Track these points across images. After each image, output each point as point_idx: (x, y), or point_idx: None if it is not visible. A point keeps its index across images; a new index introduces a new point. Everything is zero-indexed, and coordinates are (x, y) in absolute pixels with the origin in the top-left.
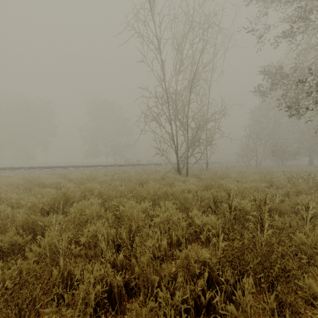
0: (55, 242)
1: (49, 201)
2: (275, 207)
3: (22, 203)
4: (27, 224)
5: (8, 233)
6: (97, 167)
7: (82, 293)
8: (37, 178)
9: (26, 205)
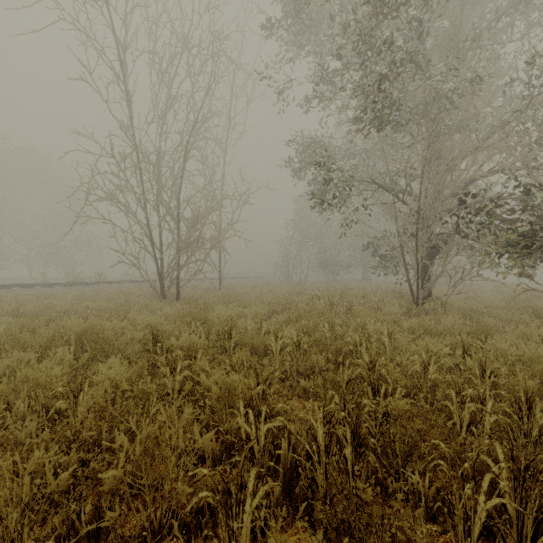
0: None
1: None
2: (247, 340)
3: None
4: None
5: None
6: None
7: None
8: None
9: None
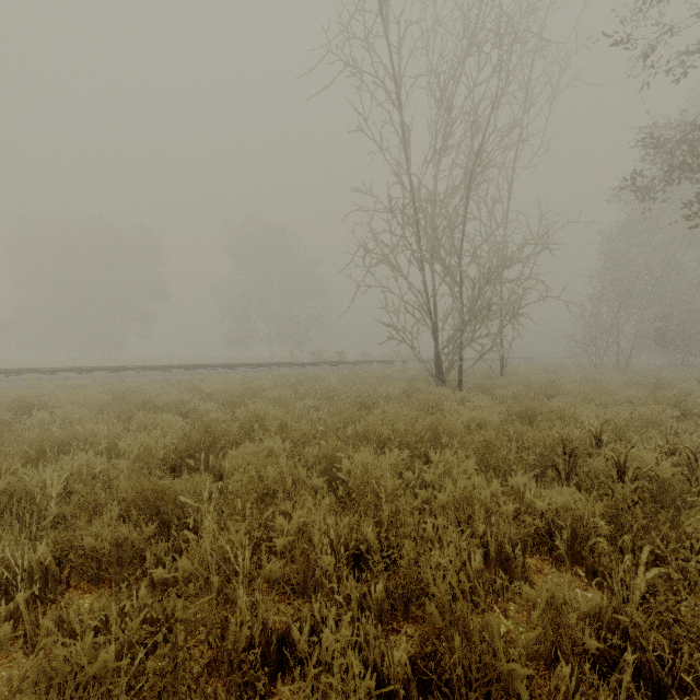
0: (224, 548)
1: (176, 443)
2: None
3: (121, 448)
4: (142, 497)
5: (104, 516)
6: (254, 367)
7: (328, 698)
8: (136, 391)
9: (130, 451)
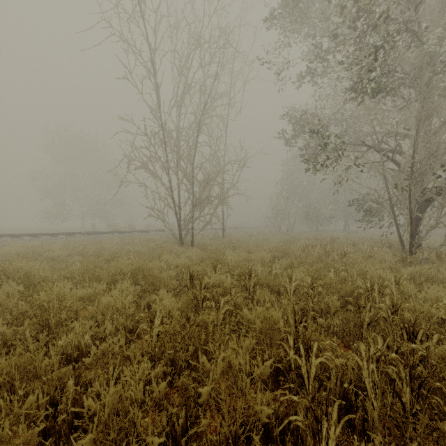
0: None
1: None
2: (263, 281)
3: None
4: None
5: None
6: (56, 235)
7: None
8: None
9: None
